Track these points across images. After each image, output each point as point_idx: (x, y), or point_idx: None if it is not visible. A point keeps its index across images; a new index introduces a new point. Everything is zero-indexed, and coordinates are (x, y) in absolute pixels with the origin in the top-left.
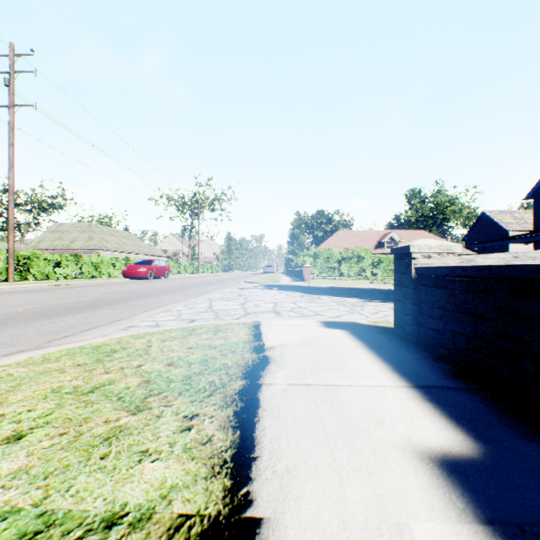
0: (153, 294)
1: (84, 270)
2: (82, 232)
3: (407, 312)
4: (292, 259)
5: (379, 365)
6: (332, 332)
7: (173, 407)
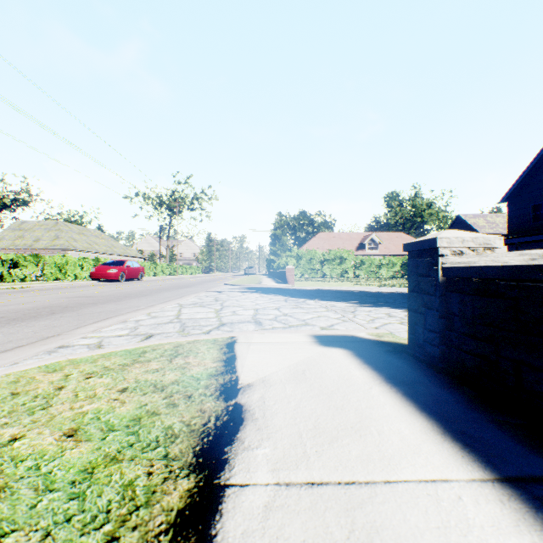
0: (116, 298)
1: (46, 271)
2: (47, 230)
3: (431, 327)
4: (274, 260)
5: (417, 422)
6: (330, 352)
7: None
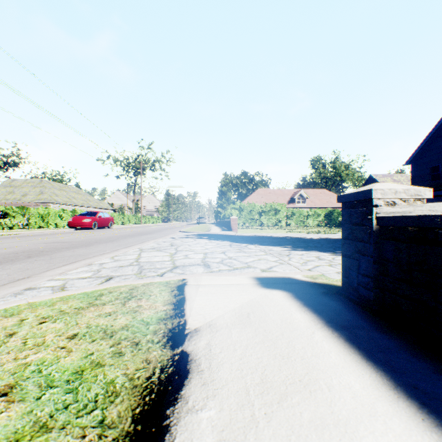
0: (87, 244)
1: (31, 221)
2: (33, 187)
3: (365, 272)
4: (221, 212)
5: (366, 373)
6: (272, 294)
7: None
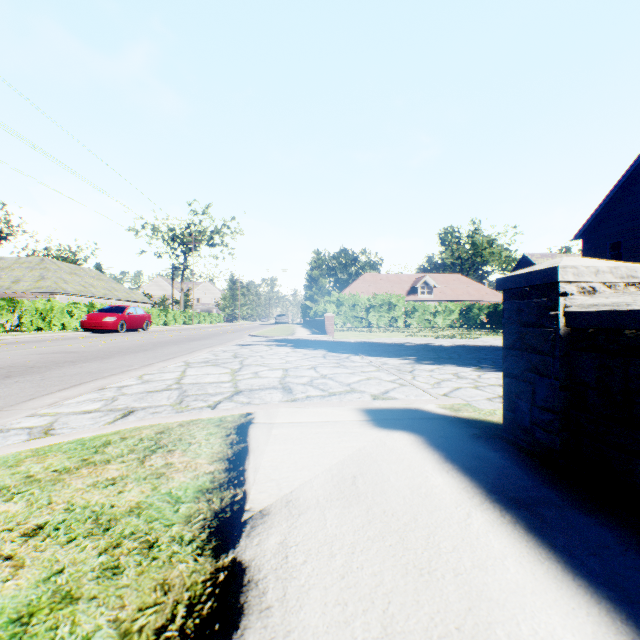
0: (105, 355)
1: (24, 320)
2: (30, 269)
3: (546, 404)
4: (310, 307)
5: (580, 608)
6: (391, 440)
7: None
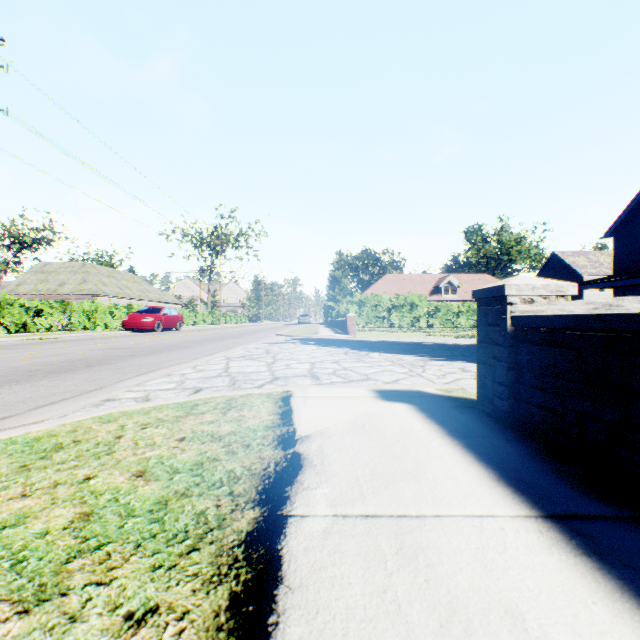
0: (155, 350)
1: (74, 320)
2: (73, 273)
3: (500, 380)
4: (333, 307)
5: (474, 470)
6: (393, 407)
7: (111, 588)
